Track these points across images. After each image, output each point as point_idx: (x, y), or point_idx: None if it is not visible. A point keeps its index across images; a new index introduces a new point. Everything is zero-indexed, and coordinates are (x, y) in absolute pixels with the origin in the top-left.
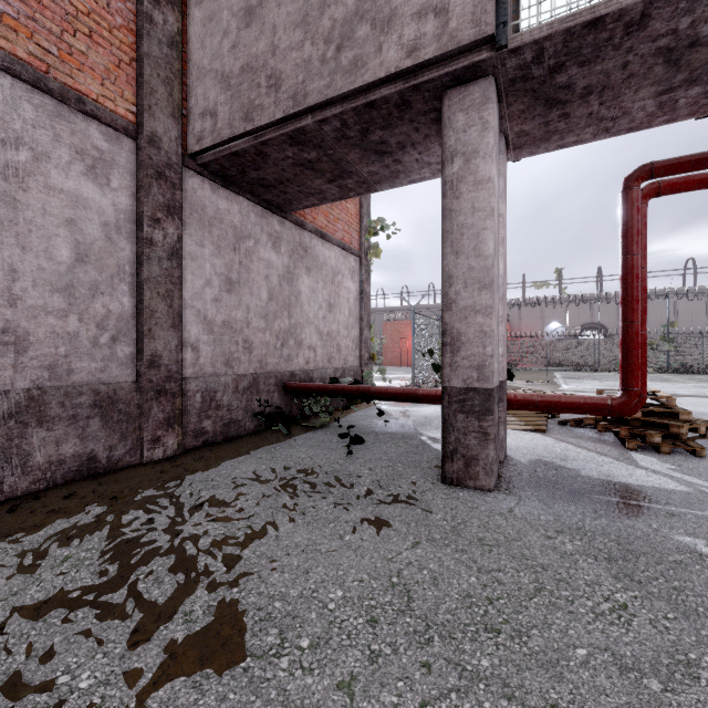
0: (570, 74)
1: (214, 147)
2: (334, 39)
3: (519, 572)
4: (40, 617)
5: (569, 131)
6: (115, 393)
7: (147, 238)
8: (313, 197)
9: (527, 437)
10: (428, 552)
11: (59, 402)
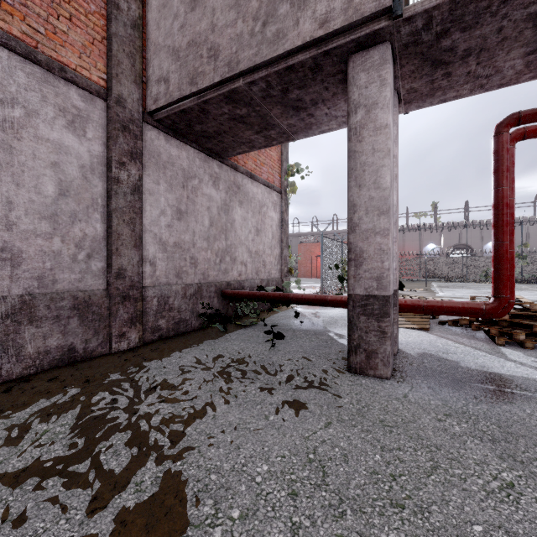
0: (453, 39)
1: (167, 106)
2: (261, 16)
3: (416, 451)
4: (18, 484)
5: (450, 87)
6: (90, 298)
7: (115, 177)
8: (244, 145)
9: (414, 334)
10: (339, 432)
11: (45, 305)
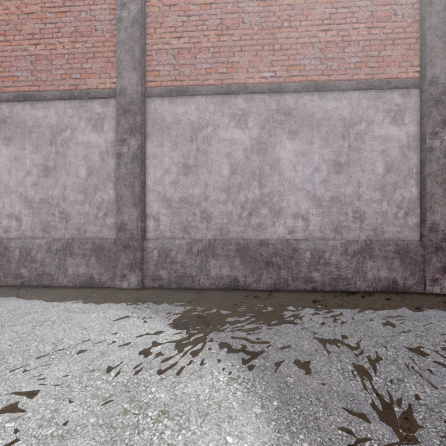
0: None
1: None
2: None
3: None
4: (414, 353)
5: None
6: (407, 246)
7: (428, 147)
8: None
9: None
10: None
11: (378, 248)
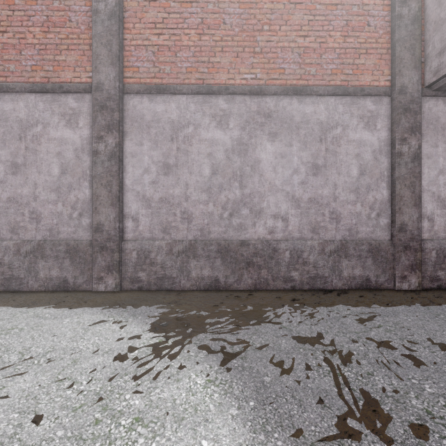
0: None
1: None
2: None
3: None
4: (383, 347)
5: None
6: (379, 245)
7: (397, 152)
8: None
9: None
10: None
11: (353, 247)
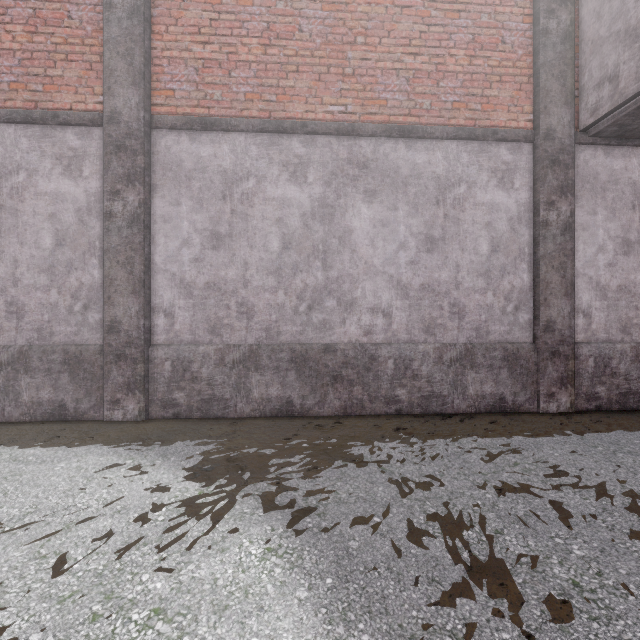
0: None
1: (612, 111)
2: None
3: None
4: (519, 494)
5: None
6: (517, 351)
7: (542, 221)
8: None
9: None
10: None
11: (481, 354)
